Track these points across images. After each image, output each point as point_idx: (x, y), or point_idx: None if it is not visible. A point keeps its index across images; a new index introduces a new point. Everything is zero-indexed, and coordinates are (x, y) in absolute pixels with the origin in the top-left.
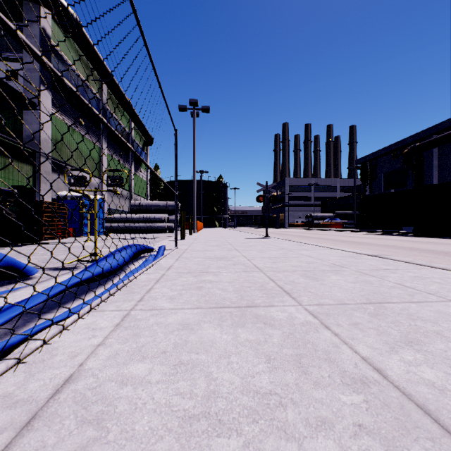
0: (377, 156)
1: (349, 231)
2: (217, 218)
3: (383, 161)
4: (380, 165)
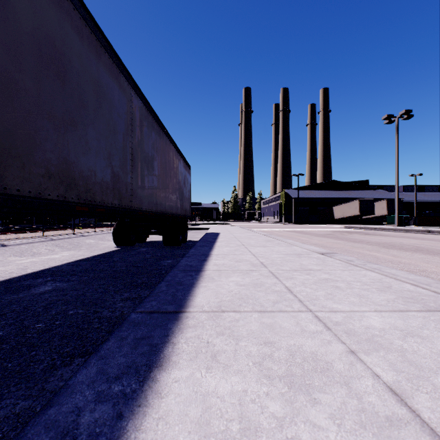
0: None
1: None
2: None
3: None
4: None
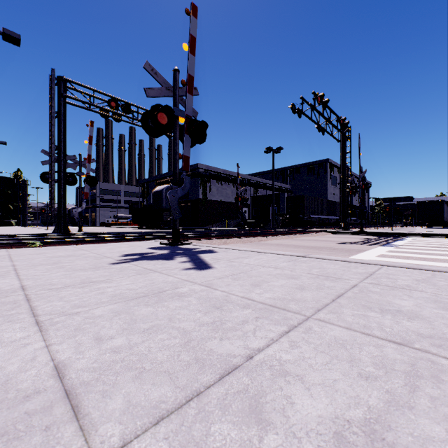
0: (148, 181)
1: (130, 227)
2: (14, 216)
3: (152, 185)
4: (151, 187)
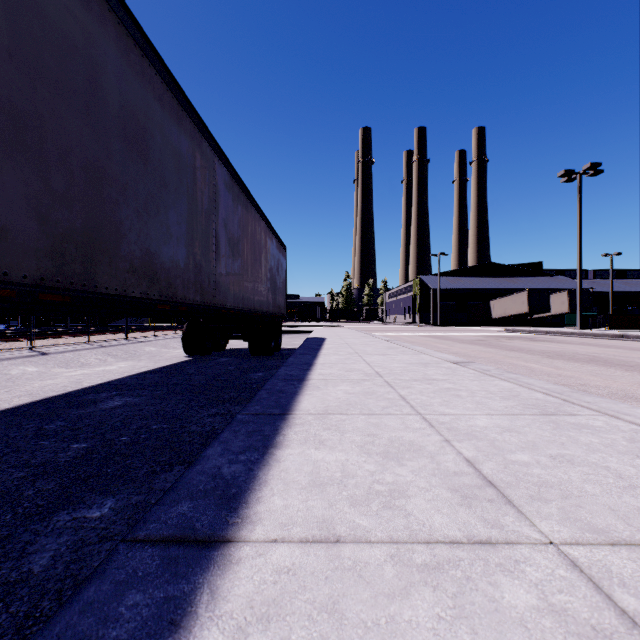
0: None
1: None
2: None
3: None
4: None
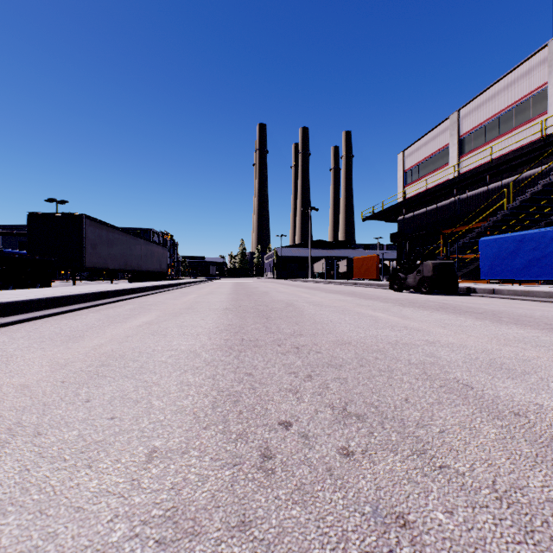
0: None
1: None
2: None
3: None
4: None
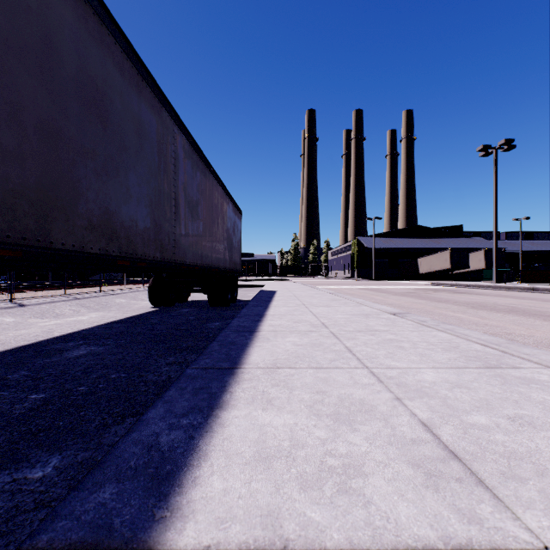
0: None
1: None
2: None
3: None
4: None
